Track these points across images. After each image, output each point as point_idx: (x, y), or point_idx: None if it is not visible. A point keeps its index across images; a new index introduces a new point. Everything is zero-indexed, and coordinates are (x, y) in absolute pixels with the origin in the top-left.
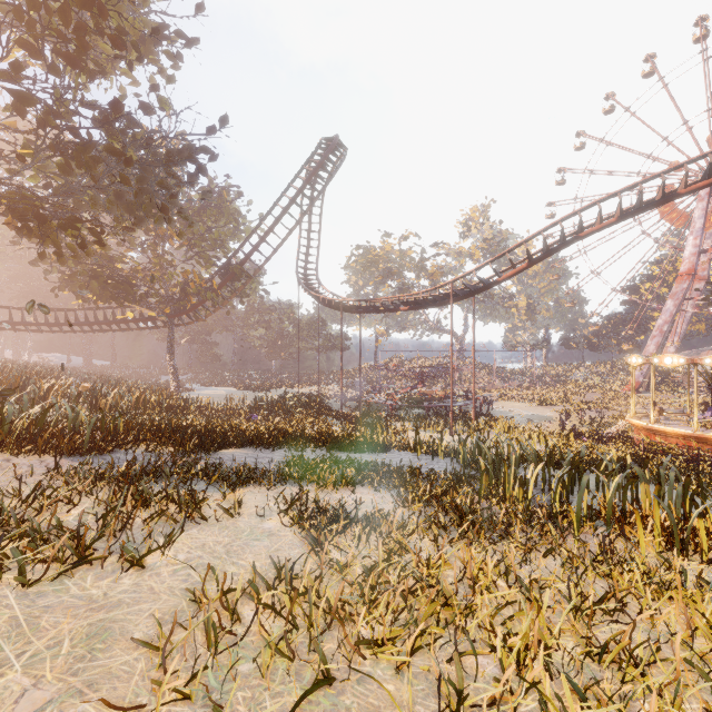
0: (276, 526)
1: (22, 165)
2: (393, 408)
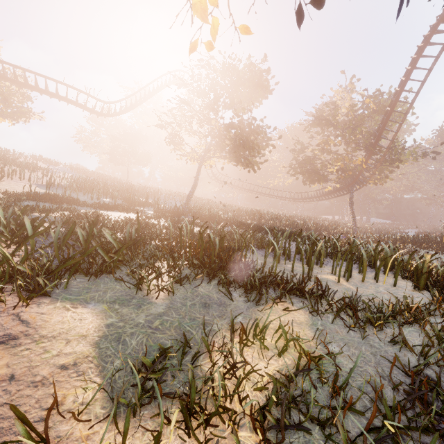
0: None
1: None
2: None
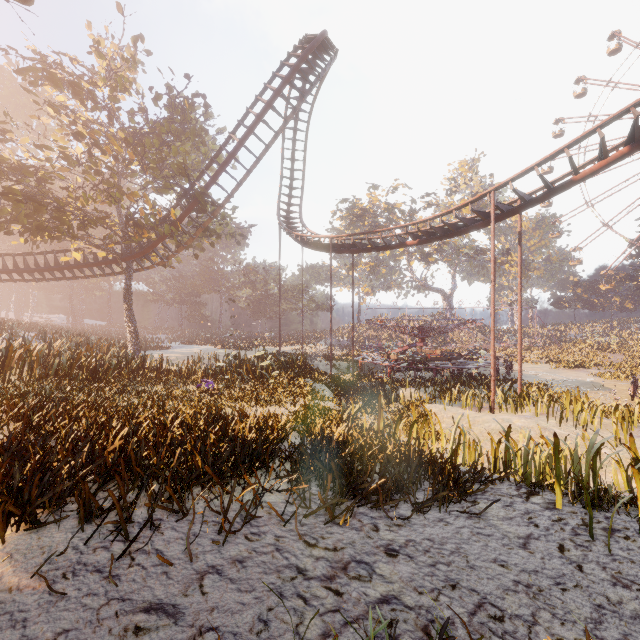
0: None
1: None
2: (393, 370)
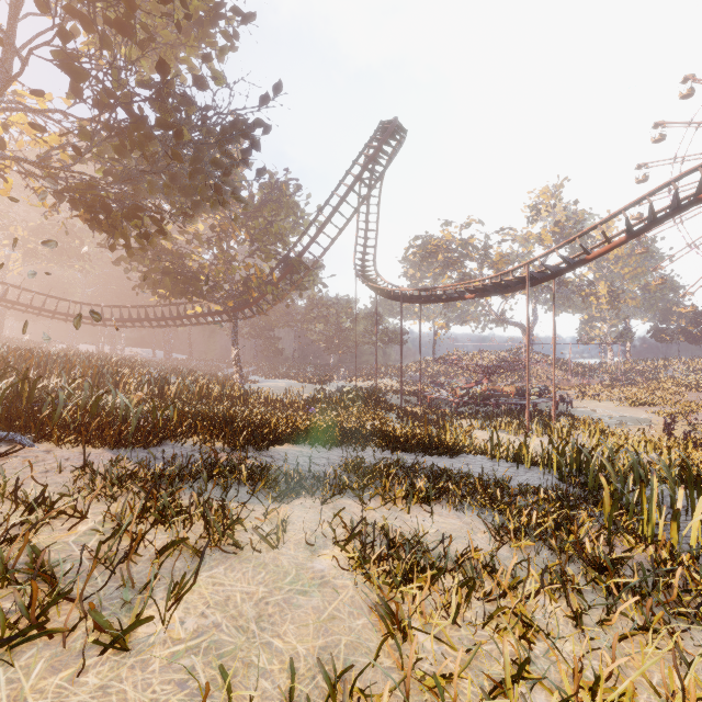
0: (331, 567)
1: (91, 157)
2: (456, 405)
